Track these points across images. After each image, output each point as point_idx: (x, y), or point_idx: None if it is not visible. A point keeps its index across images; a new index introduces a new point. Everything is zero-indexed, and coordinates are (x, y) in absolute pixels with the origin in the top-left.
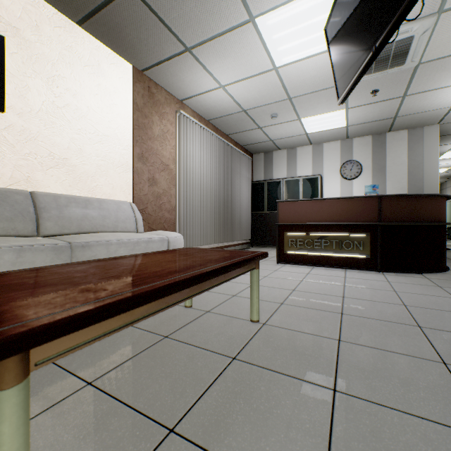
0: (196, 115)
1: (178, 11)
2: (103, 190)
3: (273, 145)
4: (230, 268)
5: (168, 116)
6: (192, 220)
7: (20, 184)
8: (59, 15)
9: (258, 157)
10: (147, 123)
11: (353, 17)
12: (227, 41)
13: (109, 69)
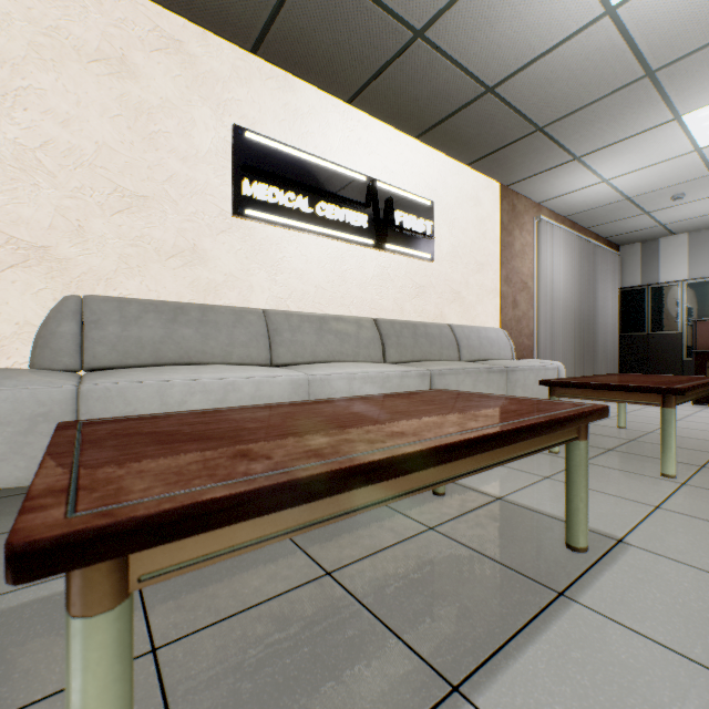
0: (552, 215)
1: (582, 133)
2: (479, 318)
3: (663, 230)
4: None
5: (526, 226)
6: (550, 347)
7: (437, 319)
8: (455, 163)
9: (629, 250)
10: (510, 241)
11: None
12: (632, 142)
13: (483, 196)
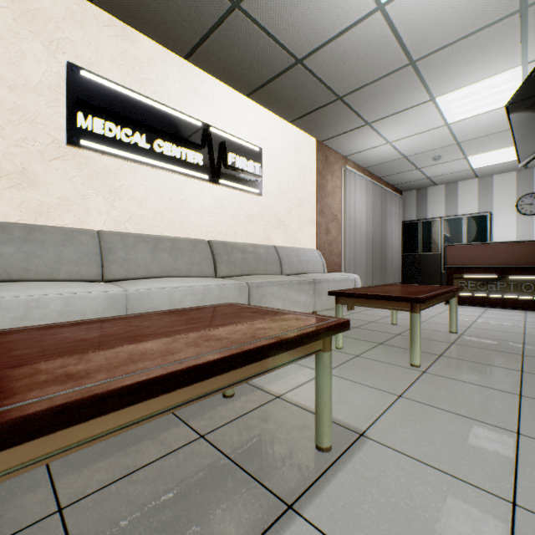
0: (355, 166)
1: (370, 105)
2: (300, 241)
3: (429, 182)
4: (451, 292)
5: (336, 173)
6: (354, 263)
7: (265, 241)
8: (280, 120)
9: (408, 194)
10: (324, 183)
11: (534, 111)
12: (405, 115)
13: (303, 147)
